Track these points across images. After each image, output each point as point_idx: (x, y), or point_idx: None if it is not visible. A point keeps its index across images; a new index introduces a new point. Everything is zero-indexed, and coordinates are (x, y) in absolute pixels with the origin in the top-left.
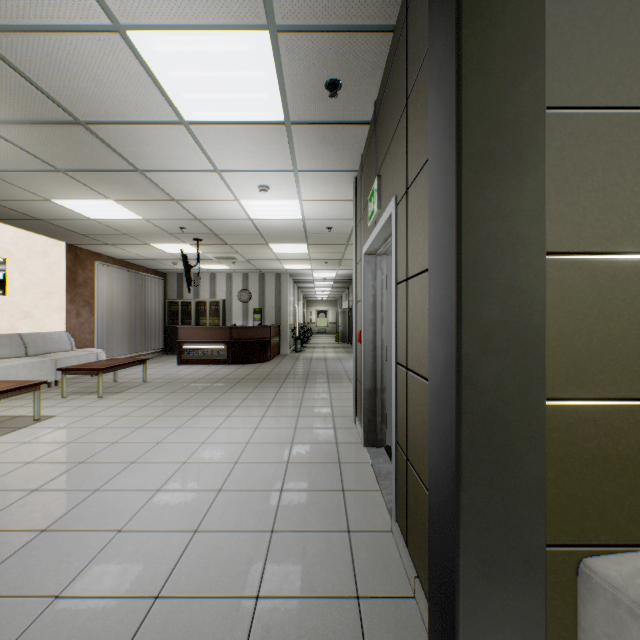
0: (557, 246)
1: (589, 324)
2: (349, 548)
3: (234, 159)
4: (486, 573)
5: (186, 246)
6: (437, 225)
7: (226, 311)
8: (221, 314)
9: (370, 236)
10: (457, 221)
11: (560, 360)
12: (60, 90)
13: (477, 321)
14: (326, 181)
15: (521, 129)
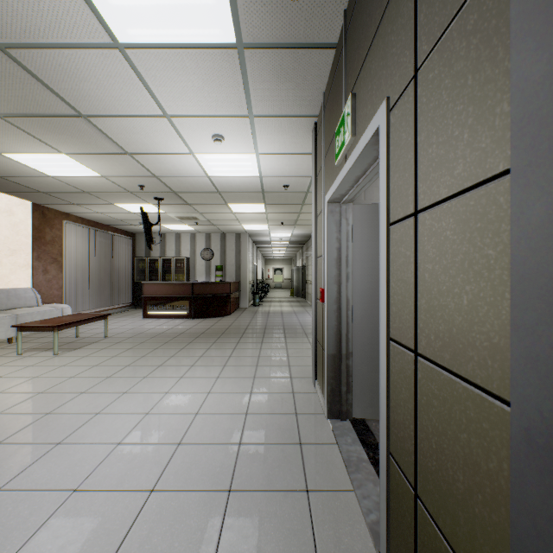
0: None
1: None
2: None
3: (183, 100)
4: None
5: (149, 206)
6: None
7: (190, 268)
8: (185, 271)
9: (337, 177)
10: None
11: None
12: None
13: None
14: (284, 129)
15: None
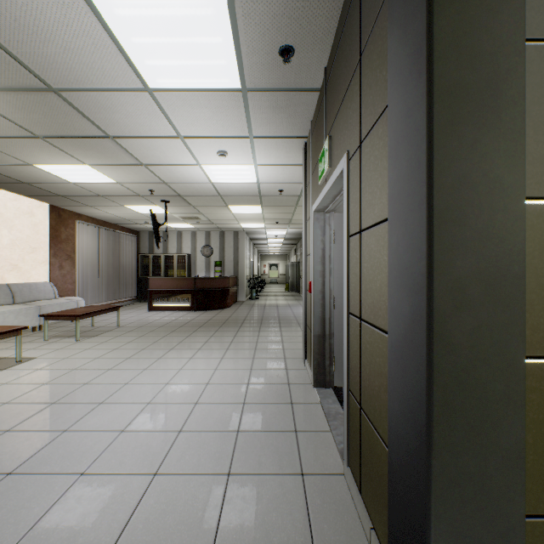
0: (536, 190)
1: None
2: (303, 493)
3: (195, 126)
4: None
5: (155, 207)
6: (400, 171)
7: (191, 264)
8: (187, 267)
9: (320, 194)
10: (428, 162)
11: (539, 314)
12: (31, 57)
13: (450, 272)
14: (279, 147)
15: (499, 61)
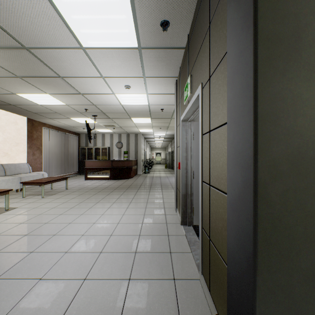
0: None
1: None
2: (174, 291)
3: (111, 70)
4: None
5: (89, 119)
6: (235, 91)
7: (110, 153)
8: (107, 154)
9: (185, 110)
10: (254, 84)
11: None
12: (11, 27)
13: (269, 155)
14: (160, 83)
15: (300, 19)
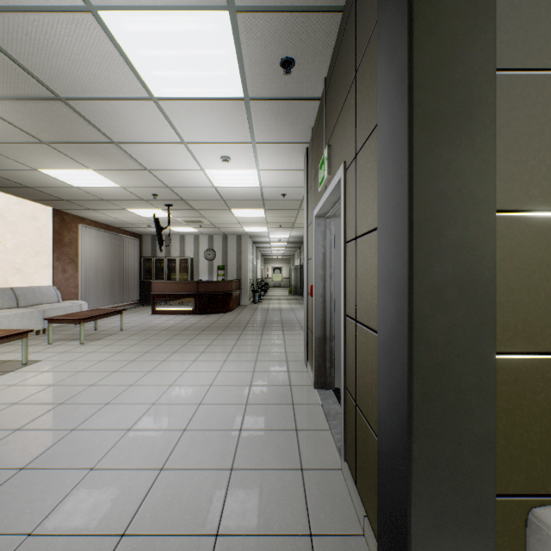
0: (506, 204)
1: (537, 280)
2: (302, 486)
3: (199, 132)
4: (437, 523)
5: (158, 211)
6: (387, 185)
7: (194, 268)
8: (189, 270)
9: (320, 200)
10: (409, 179)
11: (509, 315)
12: (40, 68)
13: (429, 277)
14: (281, 152)
15: (472, 89)
